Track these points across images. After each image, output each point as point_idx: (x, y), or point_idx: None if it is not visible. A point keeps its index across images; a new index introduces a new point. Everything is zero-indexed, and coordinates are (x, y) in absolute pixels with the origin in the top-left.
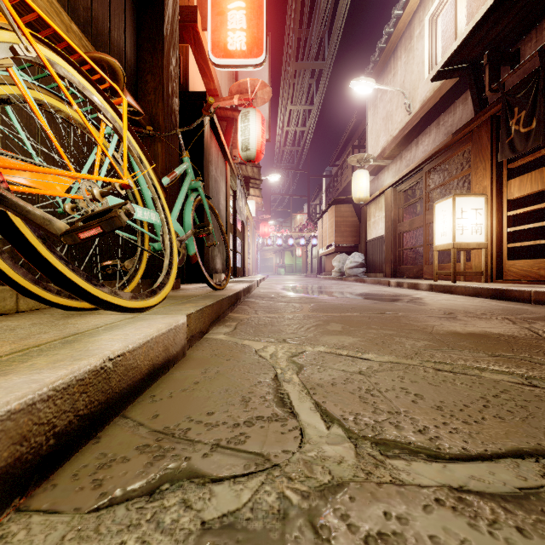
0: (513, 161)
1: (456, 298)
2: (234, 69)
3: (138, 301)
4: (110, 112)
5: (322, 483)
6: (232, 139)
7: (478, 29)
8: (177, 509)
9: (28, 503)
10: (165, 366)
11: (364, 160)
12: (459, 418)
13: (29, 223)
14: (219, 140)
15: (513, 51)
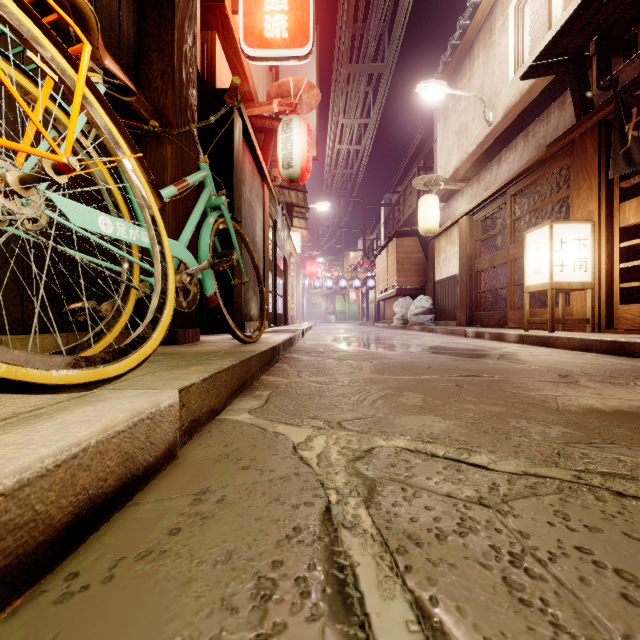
0: (627, 178)
1: (559, 353)
2: (273, 63)
3: (79, 371)
4: (56, 58)
5: None
6: (272, 155)
7: (584, 8)
8: None
9: None
10: (125, 491)
11: (433, 183)
12: None
13: None
14: (254, 154)
15: (628, 38)
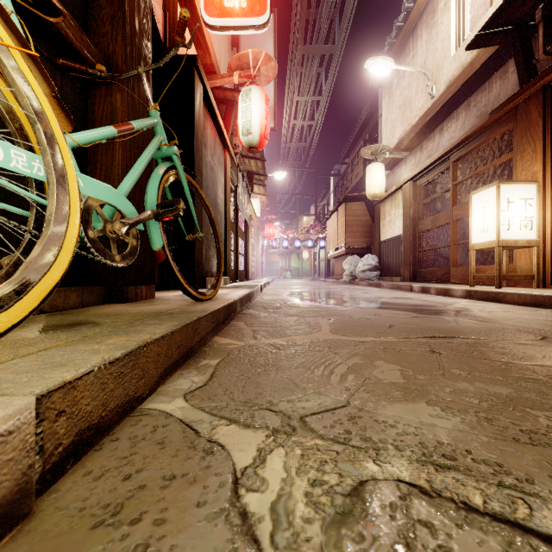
0: None
1: (513, 309)
2: (232, 32)
3: None
4: None
5: None
6: (233, 125)
7: None
8: None
9: None
10: None
11: (379, 152)
12: None
13: None
14: (215, 121)
15: None
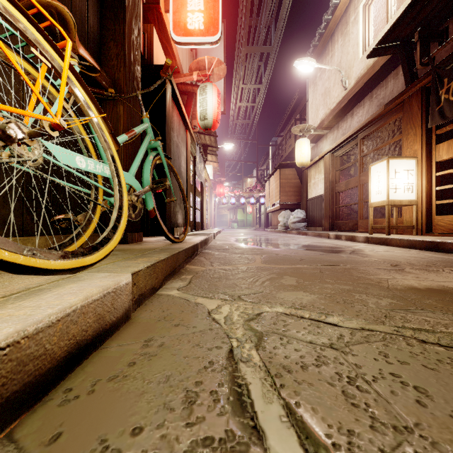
0: (441, 127)
1: (393, 249)
2: (193, 46)
3: (68, 261)
4: (49, 51)
5: None
6: (192, 111)
7: (411, 8)
8: None
9: None
10: (98, 339)
11: (306, 130)
12: None
13: None
14: (180, 110)
15: (442, 29)
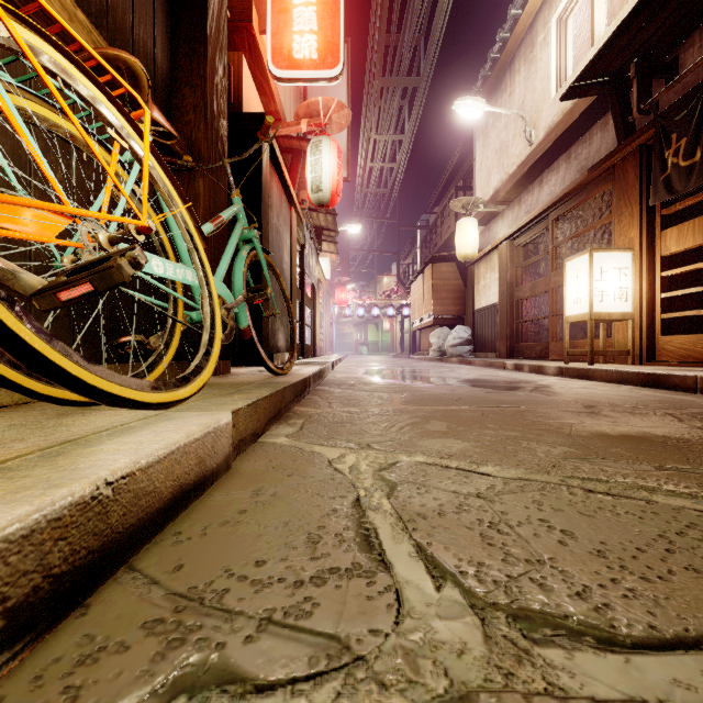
0: (669, 205)
1: (596, 385)
2: (302, 84)
3: (161, 393)
4: (125, 128)
5: (434, 694)
6: (300, 177)
7: (623, 30)
8: None
9: None
10: (199, 486)
11: (472, 205)
12: (634, 571)
13: None
14: (282, 177)
15: (670, 60)
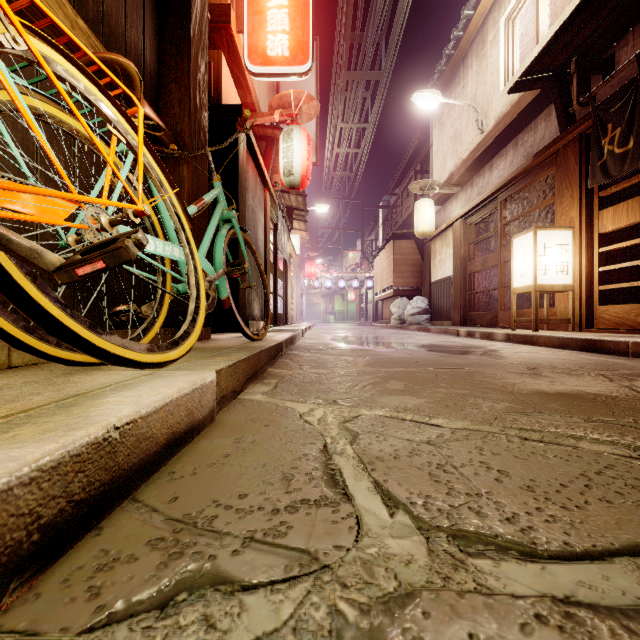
0: (606, 188)
1: (539, 350)
2: (275, 79)
3: (155, 355)
4: (122, 124)
5: (386, 591)
6: (273, 162)
7: (564, 31)
8: (196, 630)
9: (1, 621)
10: (189, 434)
11: (429, 187)
12: (556, 502)
13: (11, 255)
14: (257, 163)
15: (606, 57)
